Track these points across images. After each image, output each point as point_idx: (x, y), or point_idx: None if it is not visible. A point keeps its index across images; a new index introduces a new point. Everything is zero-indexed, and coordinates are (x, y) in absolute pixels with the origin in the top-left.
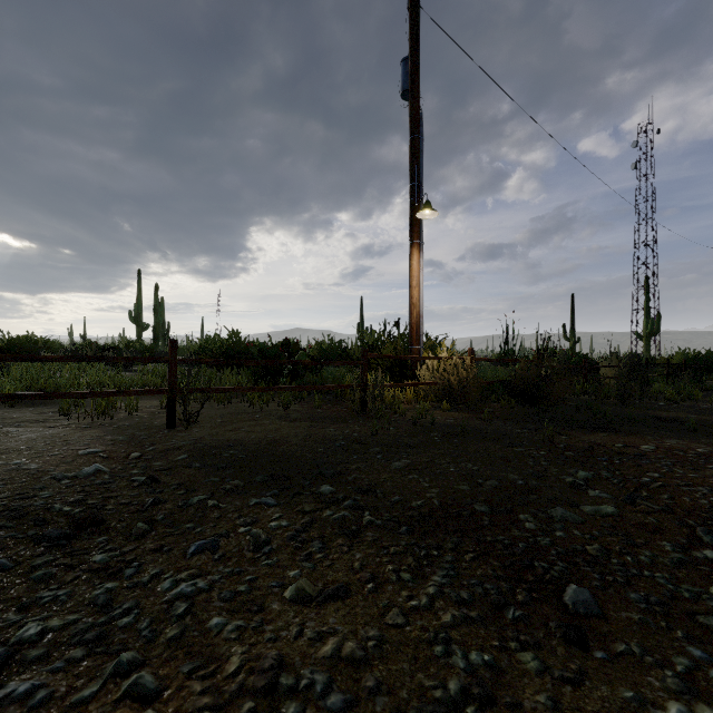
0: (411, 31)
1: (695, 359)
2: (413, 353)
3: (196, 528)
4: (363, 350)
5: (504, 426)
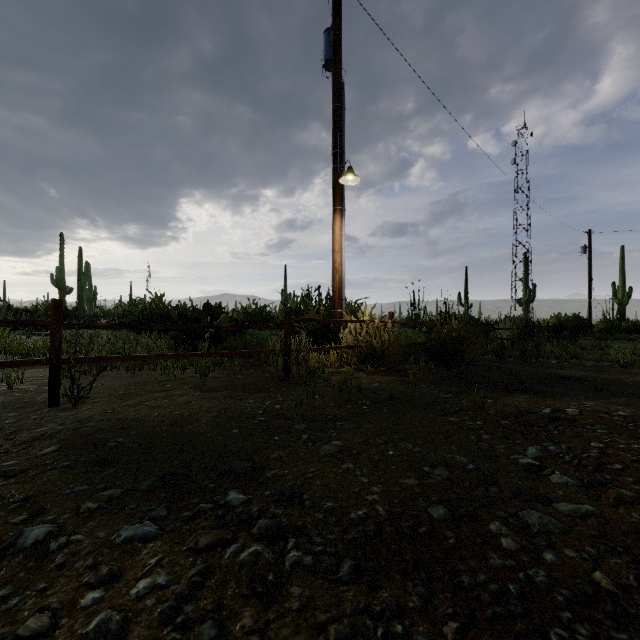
0: (334, 2)
1: (566, 322)
2: (336, 317)
3: (11, 600)
4: (286, 313)
5: (429, 390)
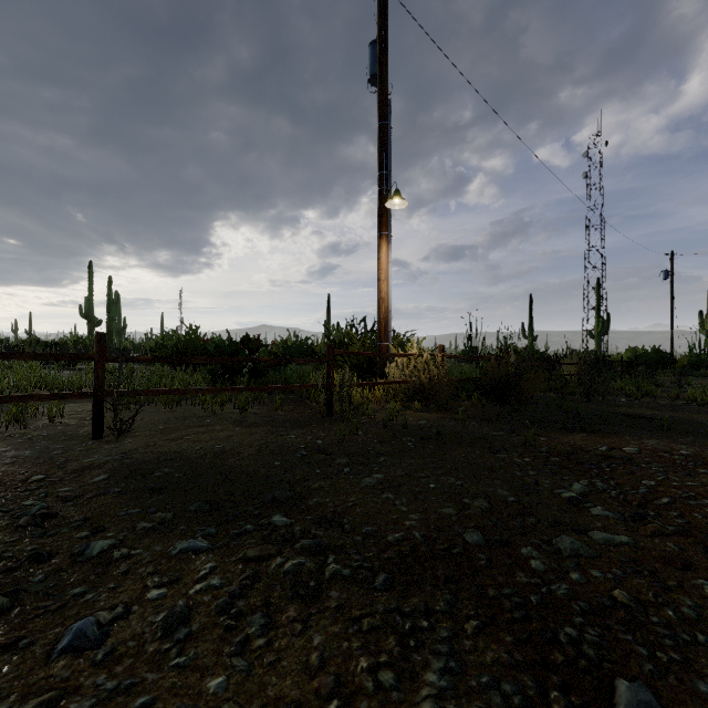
0: (380, 12)
1: (644, 356)
2: (382, 350)
3: (87, 596)
4: (329, 346)
5: (479, 427)
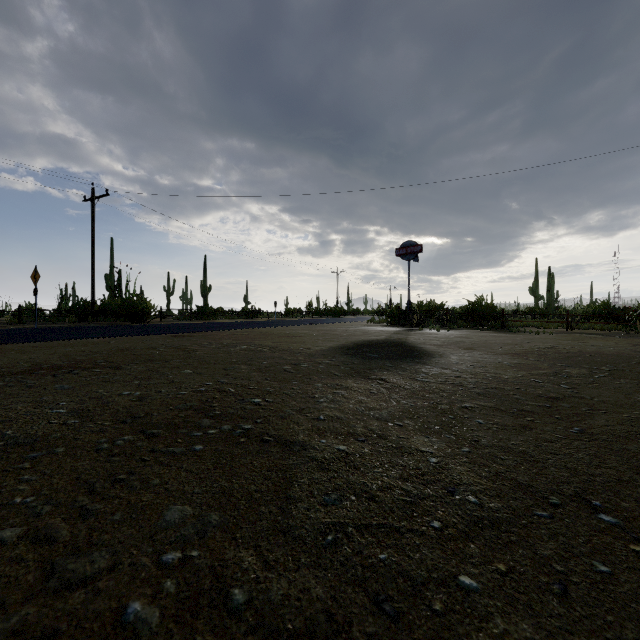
0: None
1: None
2: None
3: None
4: None
5: None
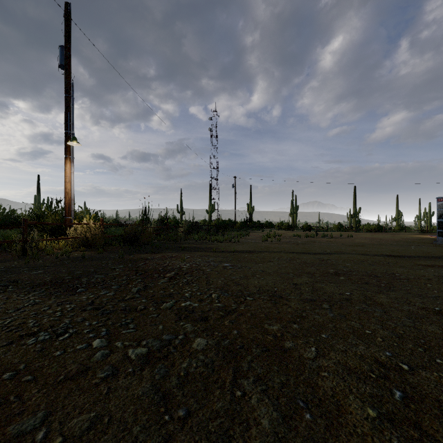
0: (65, 33)
1: (221, 223)
2: (67, 221)
3: None
4: (24, 219)
5: (108, 255)
